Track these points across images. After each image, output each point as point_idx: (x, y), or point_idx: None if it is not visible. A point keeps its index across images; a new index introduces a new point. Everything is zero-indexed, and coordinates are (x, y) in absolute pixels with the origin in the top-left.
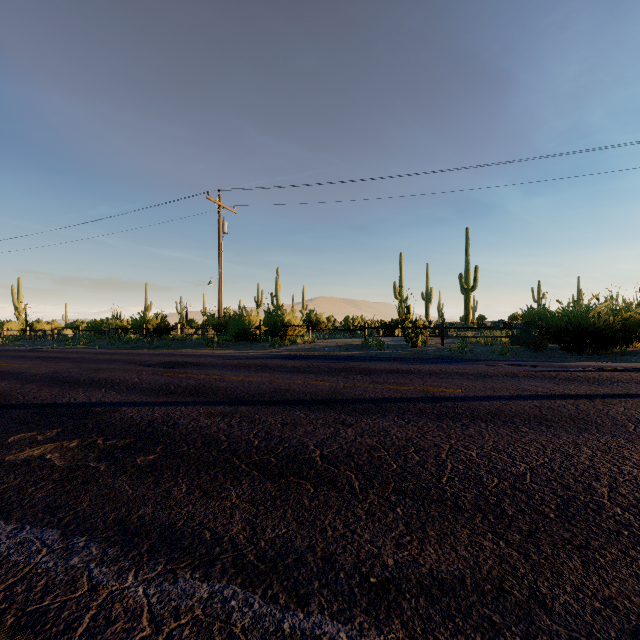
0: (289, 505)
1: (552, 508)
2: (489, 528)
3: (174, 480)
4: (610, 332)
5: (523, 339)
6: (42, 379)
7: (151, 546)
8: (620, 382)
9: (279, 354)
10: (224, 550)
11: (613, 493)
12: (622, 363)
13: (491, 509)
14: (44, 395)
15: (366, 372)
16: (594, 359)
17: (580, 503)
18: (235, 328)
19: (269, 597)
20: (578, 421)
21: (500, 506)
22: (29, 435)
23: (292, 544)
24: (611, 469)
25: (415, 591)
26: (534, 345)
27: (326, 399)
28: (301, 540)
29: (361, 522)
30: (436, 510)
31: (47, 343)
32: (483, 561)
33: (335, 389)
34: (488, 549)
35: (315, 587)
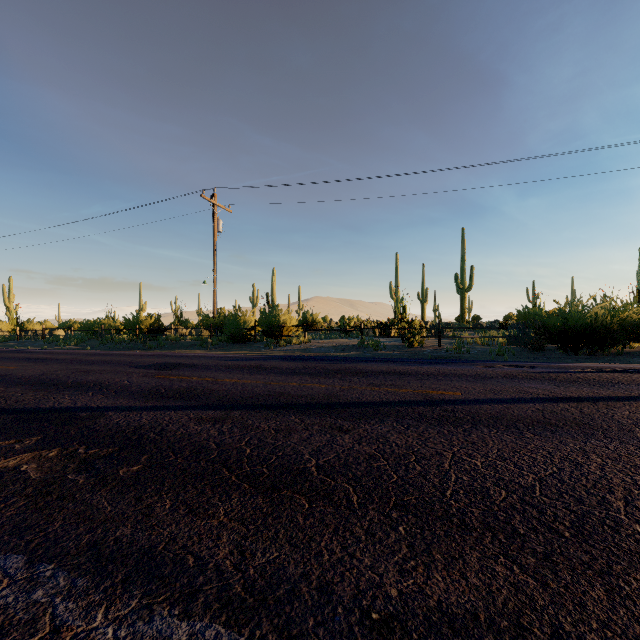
0: (282, 524)
1: (566, 525)
2: (500, 550)
3: (158, 495)
4: (607, 332)
5: (520, 339)
6: (28, 382)
7: (126, 575)
8: (621, 384)
9: (274, 355)
10: (208, 579)
11: (630, 507)
12: (620, 364)
13: (501, 527)
14: (27, 399)
15: (363, 374)
16: (592, 360)
17: (596, 519)
18: (230, 328)
19: (257, 639)
20: (583, 426)
21: (510, 523)
22: (6, 444)
23: (284, 571)
24: (624, 480)
25: (423, 630)
26: (531, 345)
27: (322, 403)
28: (294, 566)
29: (360, 544)
30: (442, 529)
31: (38, 344)
32: (497, 591)
33: (331, 392)
34: (501, 576)
35: (310, 626)
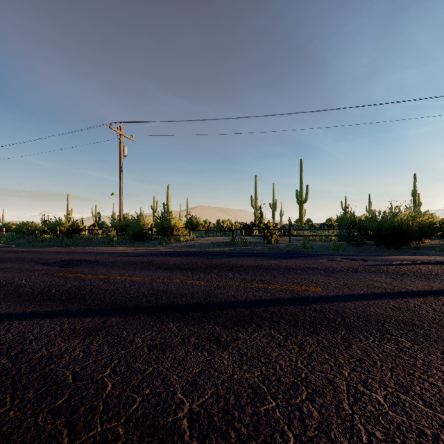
0: None
1: None
2: None
3: None
4: (410, 232)
5: (348, 237)
6: None
7: None
8: (440, 276)
9: (165, 251)
10: None
11: None
12: (425, 256)
13: None
14: None
15: (236, 268)
16: (401, 253)
17: None
18: (132, 229)
19: None
20: None
21: None
22: None
23: None
24: None
25: None
26: (355, 242)
27: (201, 303)
28: None
29: None
30: None
31: None
32: None
33: (209, 289)
34: None
35: None
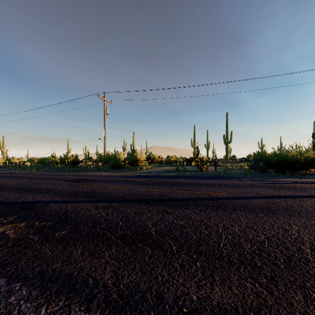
0: (137, 261)
1: (281, 262)
2: (248, 275)
3: (74, 246)
4: (298, 163)
5: (255, 167)
6: (11, 188)
7: (57, 289)
8: (306, 189)
9: (134, 175)
10: (99, 291)
11: (313, 252)
12: (305, 179)
13: (248, 263)
14: (10, 197)
15: (178, 184)
16: (291, 177)
17: (296, 258)
18: (112, 161)
19: None
20: (288, 210)
21: (253, 261)
22: None
23: (138, 286)
24: (309, 238)
25: None
26: (261, 170)
27: (158, 199)
28: (144, 284)
29: (177, 271)
30: (218, 263)
31: (17, 169)
32: (247, 296)
33: (162, 193)
34: (249, 288)
35: None
